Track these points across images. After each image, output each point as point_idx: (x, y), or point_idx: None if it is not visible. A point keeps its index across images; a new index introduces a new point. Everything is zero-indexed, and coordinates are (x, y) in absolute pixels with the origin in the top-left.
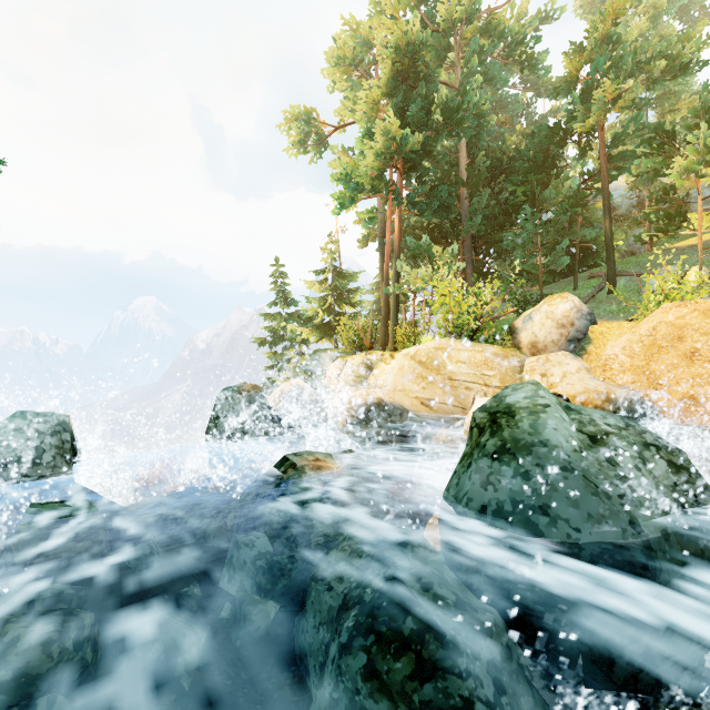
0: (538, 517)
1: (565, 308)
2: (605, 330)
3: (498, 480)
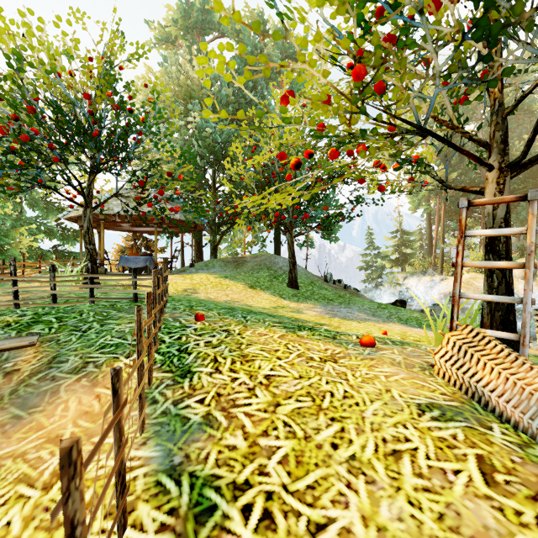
0: None
1: None
2: None
3: None
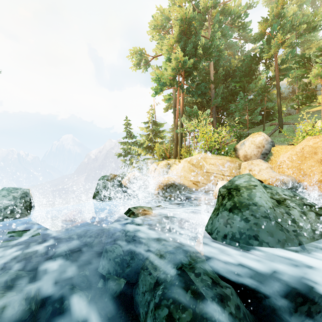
0: (253, 241)
1: (260, 139)
2: (279, 149)
3: (232, 222)
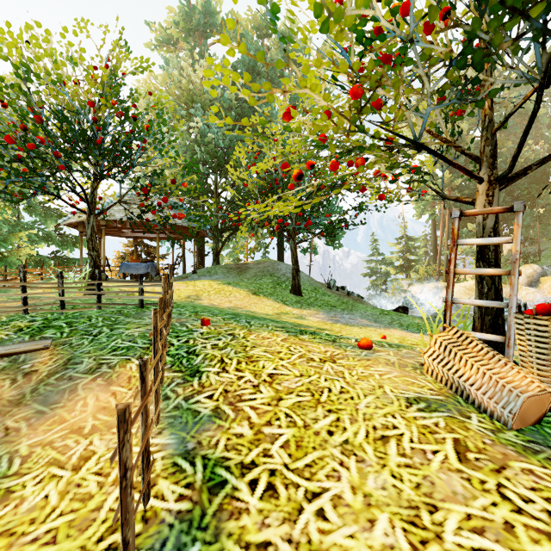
0: None
1: (530, 270)
2: (546, 279)
3: None
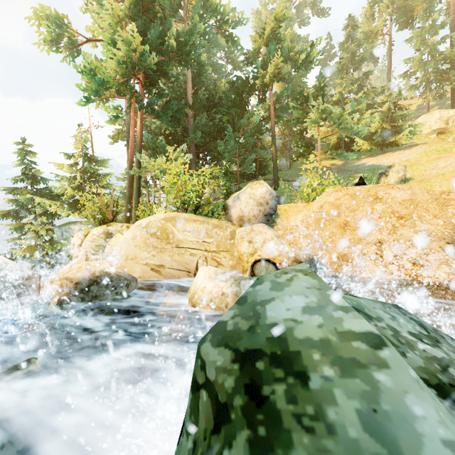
0: None
1: (262, 191)
2: (287, 208)
3: None
